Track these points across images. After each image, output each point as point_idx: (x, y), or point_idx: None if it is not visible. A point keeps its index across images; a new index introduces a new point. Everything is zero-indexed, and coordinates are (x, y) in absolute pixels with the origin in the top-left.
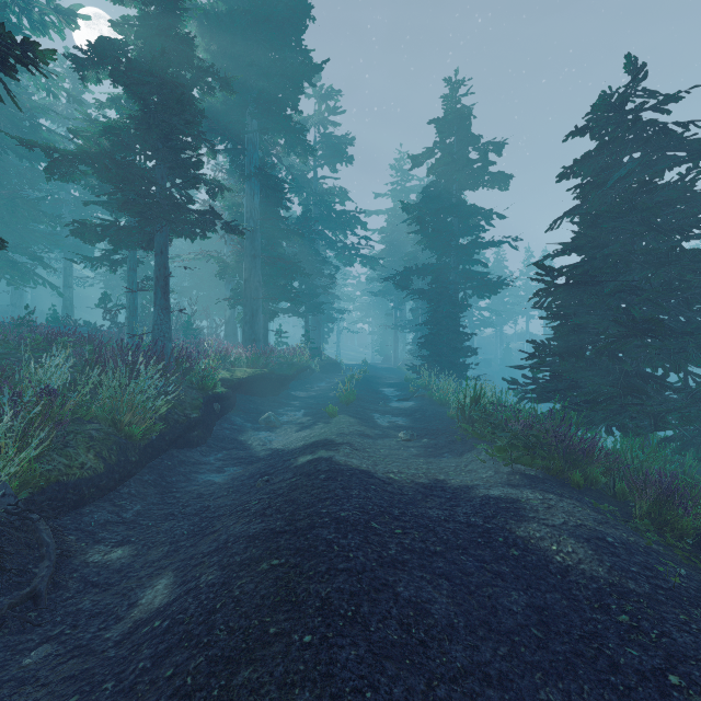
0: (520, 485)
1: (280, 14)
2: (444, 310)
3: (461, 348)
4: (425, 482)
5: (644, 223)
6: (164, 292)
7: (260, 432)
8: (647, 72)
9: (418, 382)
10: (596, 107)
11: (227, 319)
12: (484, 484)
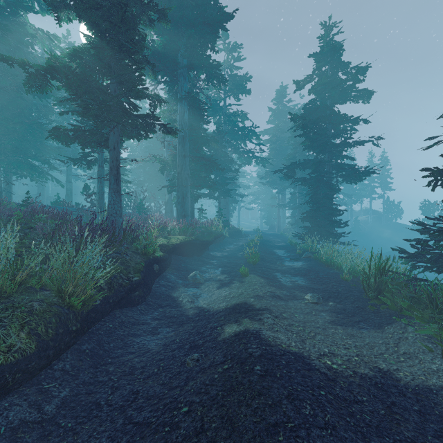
0: None
1: None
2: (322, 193)
3: (337, 221)
4: (369, 374)
5: None
6: (116, 179)
7: (188, 288)
8: None
9: (303, 246)
10: None
11: (166, 201)
12: None
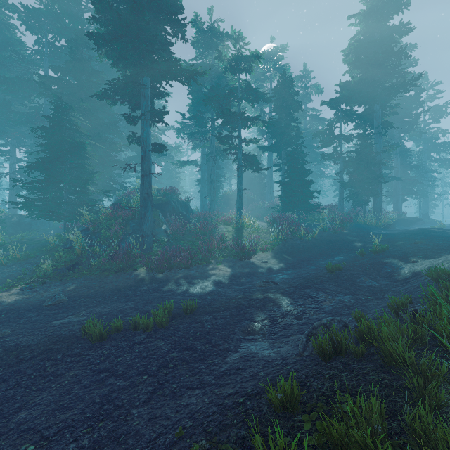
0: None
1: (410, 98)
2: None
3: None
4: None
5: None
6: None
7: None
8: None
9: None
10: None
11: None
12: None
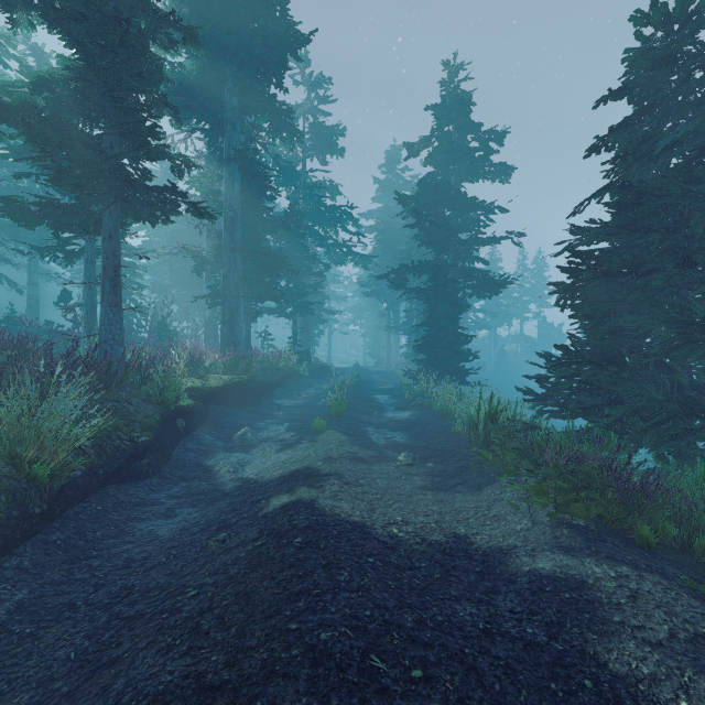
0: (575, 548)
1: None
2: (442, 310)
3: (462, 352)
4: (441, 540)
5: (703, 200)
6: (114, 286)
7: (232, 453)
8: (702, 18)
9: (415, 389)
10: (637, 63)
11: (207, 319)
12: (524, 546)
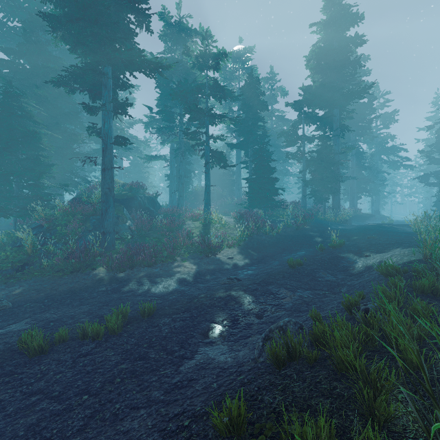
0: None
1: (364, 105)
2: None
3: None
4: None
5: None
6: None
7: None
8: None
9: None
10: None
11: None
12: None
